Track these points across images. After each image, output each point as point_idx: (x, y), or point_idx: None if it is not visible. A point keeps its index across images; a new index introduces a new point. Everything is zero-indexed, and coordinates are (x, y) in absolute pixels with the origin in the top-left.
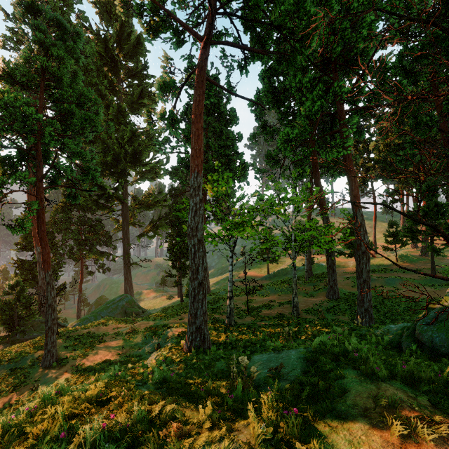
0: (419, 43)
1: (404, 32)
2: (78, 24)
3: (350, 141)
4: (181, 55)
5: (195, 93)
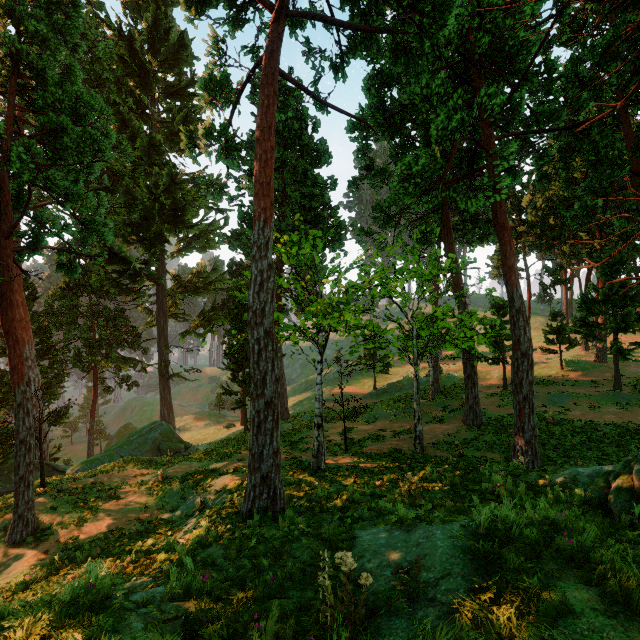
0: (601, 42)
1: (576, 30)
2: (88, 12)
3: (505, 180)
4: (241, 46)
5: (261, 94)
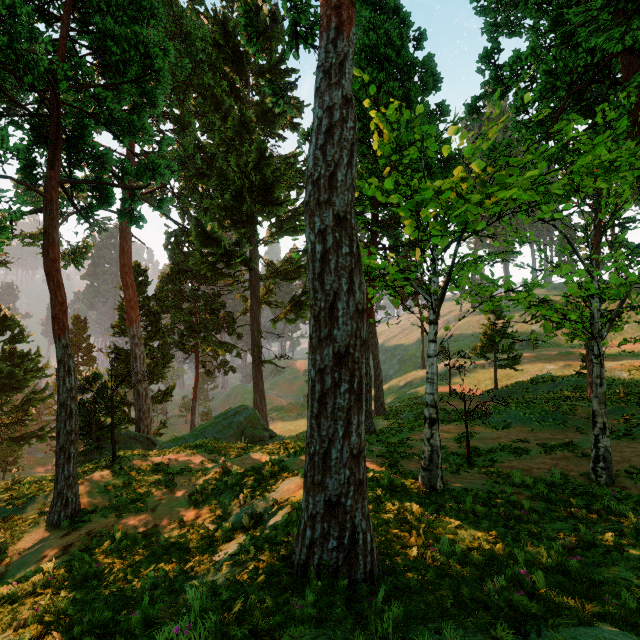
0: None
1: None
2: (188, 6)
3: None
4: None
5: None
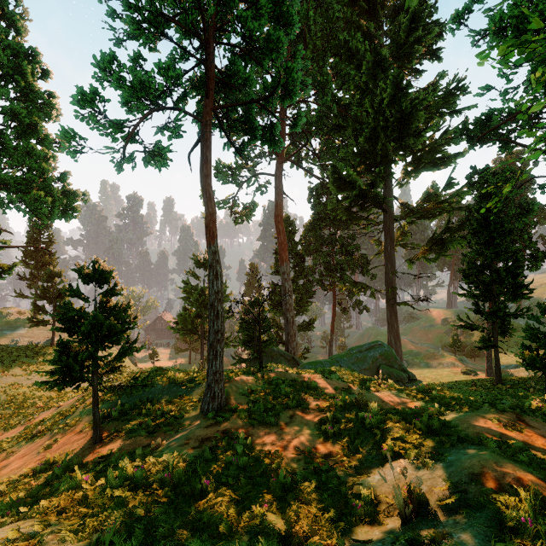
0: None
1: None
2: None
3: None
4: None
5: None
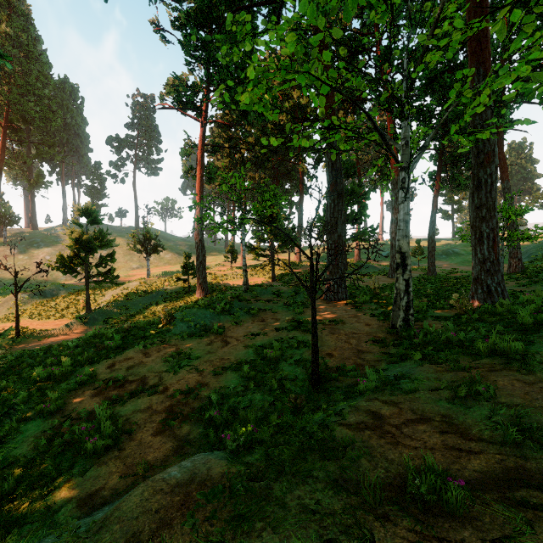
0: None
1: None
2: None
3: None
4: None
5: None
